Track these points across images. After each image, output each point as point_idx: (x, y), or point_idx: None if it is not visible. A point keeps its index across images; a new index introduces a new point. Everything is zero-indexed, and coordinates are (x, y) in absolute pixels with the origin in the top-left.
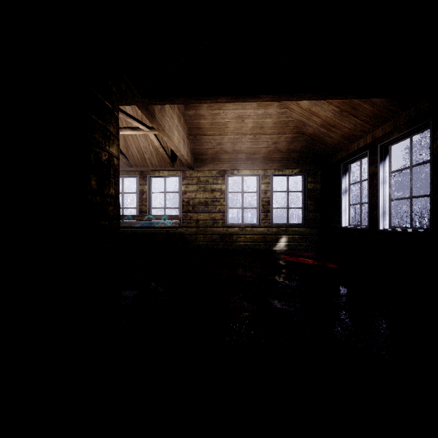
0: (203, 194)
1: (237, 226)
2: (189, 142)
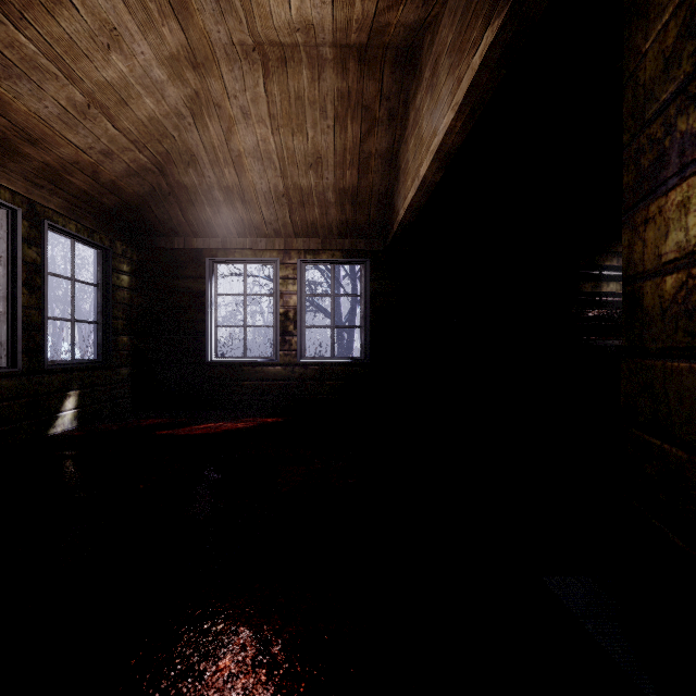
0: None
1: None
2: None
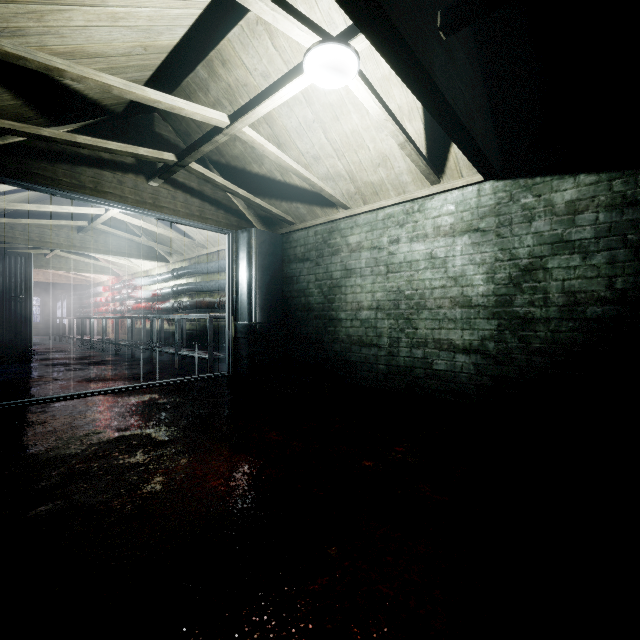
0: None
1: None
2: None
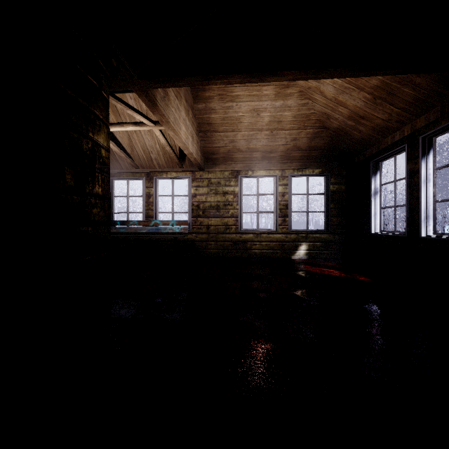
0: (214, 197)
1: (251, 232)
2: (198, 139)
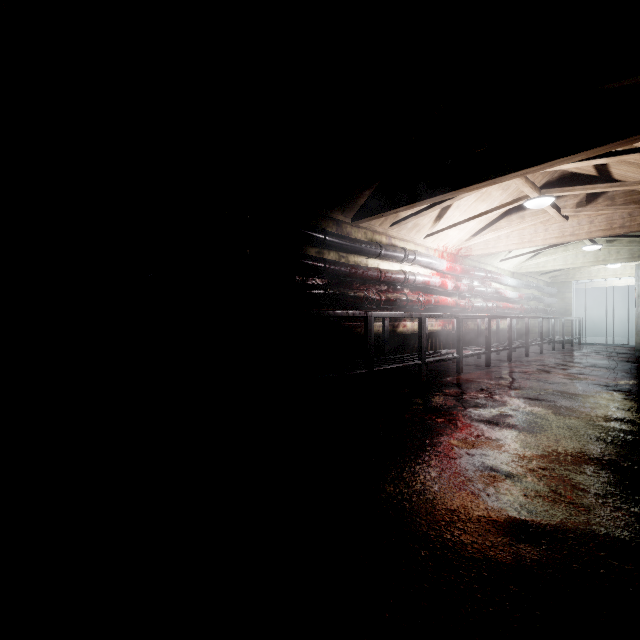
0: None
1: None
2: None
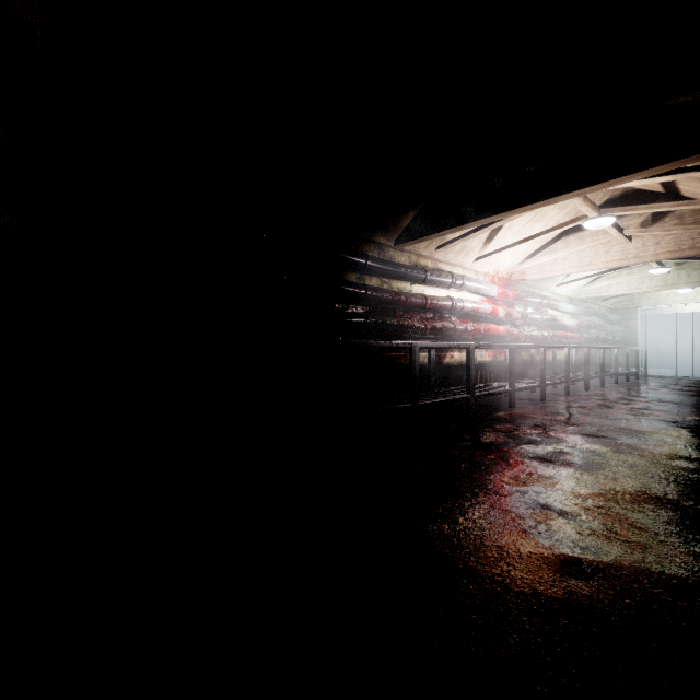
0: None
1: None
2: None
